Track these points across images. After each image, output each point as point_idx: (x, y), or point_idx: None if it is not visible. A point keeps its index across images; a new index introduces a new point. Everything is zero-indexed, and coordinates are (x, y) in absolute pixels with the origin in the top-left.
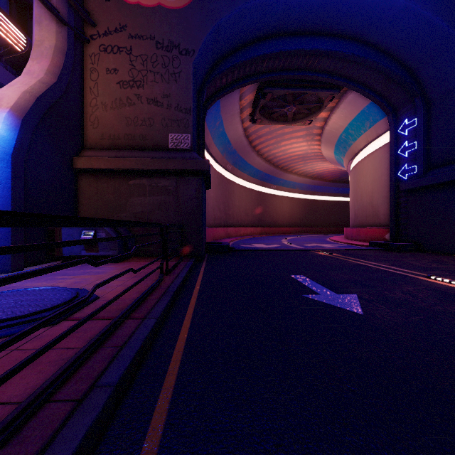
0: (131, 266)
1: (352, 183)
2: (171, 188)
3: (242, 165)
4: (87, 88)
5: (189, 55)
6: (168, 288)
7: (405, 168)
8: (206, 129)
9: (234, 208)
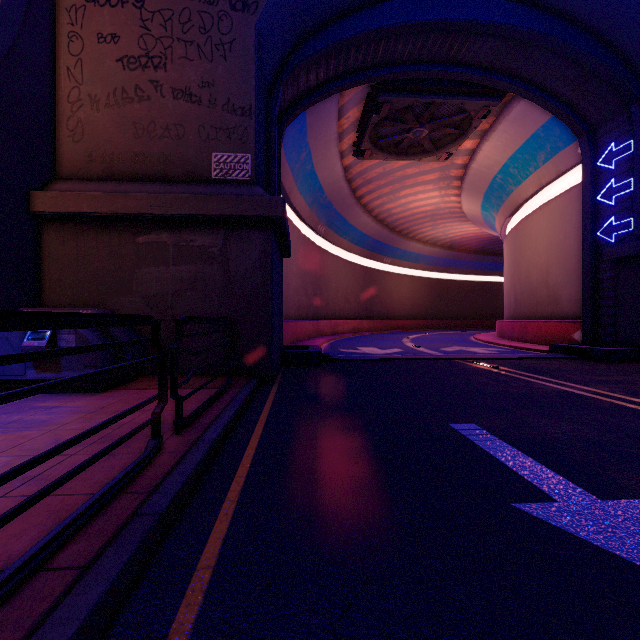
0: (118, 404)
1: (510, 252)
2: (215, 249)
3: (340, 226)
4: (62, 69)
5: (249, 12)
6: (152, 491)
7: (611, 224)
8: (284, 164)
9: (328, 292)
